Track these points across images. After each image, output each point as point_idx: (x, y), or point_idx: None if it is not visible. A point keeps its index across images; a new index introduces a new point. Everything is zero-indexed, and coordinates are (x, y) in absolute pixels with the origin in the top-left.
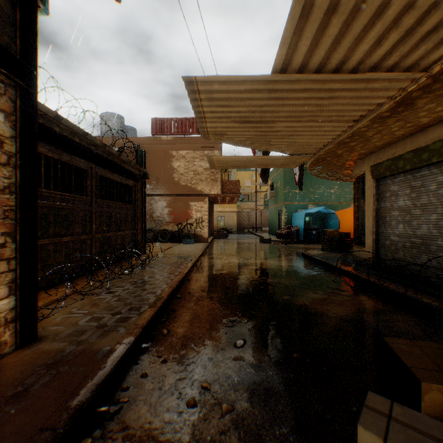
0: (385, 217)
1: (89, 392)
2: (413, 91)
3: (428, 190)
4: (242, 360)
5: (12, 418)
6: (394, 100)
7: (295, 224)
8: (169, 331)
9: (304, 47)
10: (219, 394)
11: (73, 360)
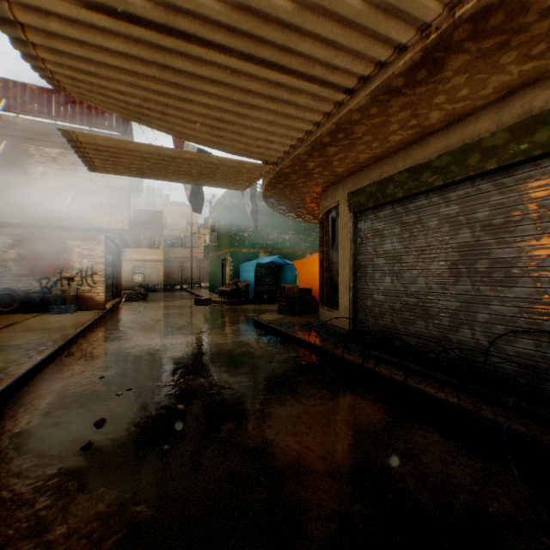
0: (366, 267)
1: None
2: (462, 23)
3: (428, 228)
4: None
5: None
6: (426, 43)
7: (244, 278)
8: None
9: None
10: None
11: None
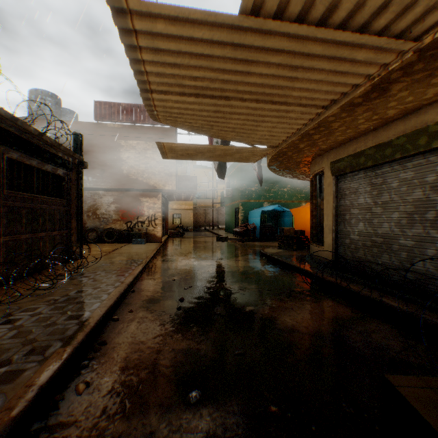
0: (345, 215)
1: None
2: (394, 71)
3: (391, 188)
4: (198, 431)
5: None
6: (372, 82)
7: (252, 222)
8: (90, 384)
9: None
10: None
11: None
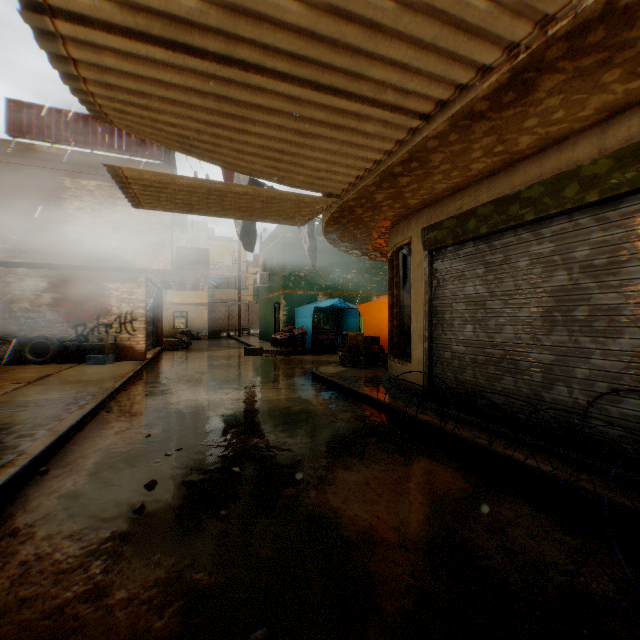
0: (444, 314)
1: None
2: (556, 41)
3: (517, 269)
4: None
5: None
6: (514, 64)
7: (300, 324)
8: None
9: None
10: None
11: None
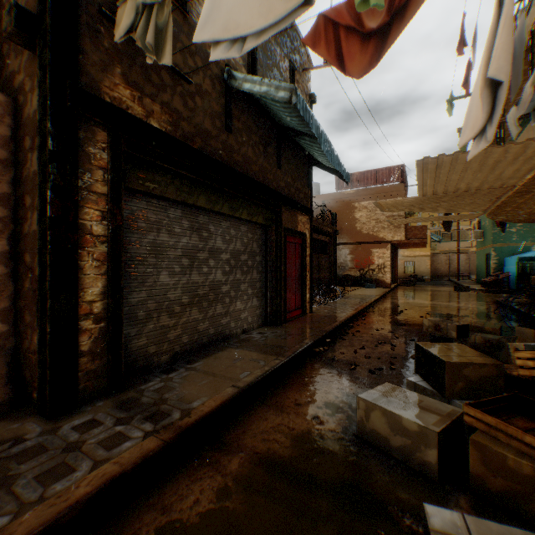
0: None
1: (343, 320)
2: (518, 189)
3: None
4: (400, 327)
5: (325, 320)
6: (511, 192)
7: (507, 271)
8: (365, 320)
9: (430, 190)
10: (388, 330)
11: (331, 316)
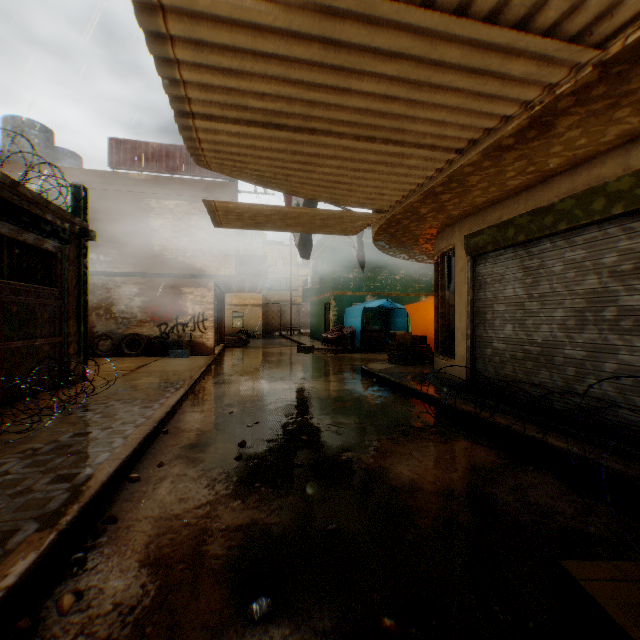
0: (485, 314)
1: None
2: (563, 97)
3: (552, 273)
4: None
5: None
6: (530, 113)
7: (349, 324)
8: (85, 594)
9: None
10: None
11: None
